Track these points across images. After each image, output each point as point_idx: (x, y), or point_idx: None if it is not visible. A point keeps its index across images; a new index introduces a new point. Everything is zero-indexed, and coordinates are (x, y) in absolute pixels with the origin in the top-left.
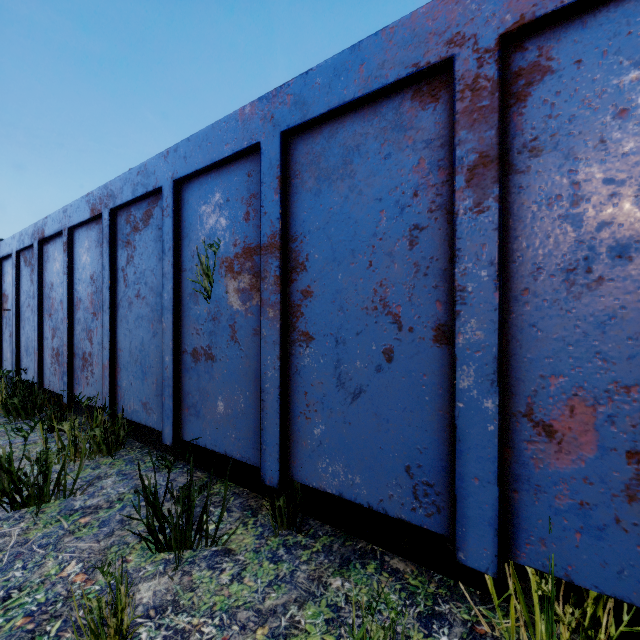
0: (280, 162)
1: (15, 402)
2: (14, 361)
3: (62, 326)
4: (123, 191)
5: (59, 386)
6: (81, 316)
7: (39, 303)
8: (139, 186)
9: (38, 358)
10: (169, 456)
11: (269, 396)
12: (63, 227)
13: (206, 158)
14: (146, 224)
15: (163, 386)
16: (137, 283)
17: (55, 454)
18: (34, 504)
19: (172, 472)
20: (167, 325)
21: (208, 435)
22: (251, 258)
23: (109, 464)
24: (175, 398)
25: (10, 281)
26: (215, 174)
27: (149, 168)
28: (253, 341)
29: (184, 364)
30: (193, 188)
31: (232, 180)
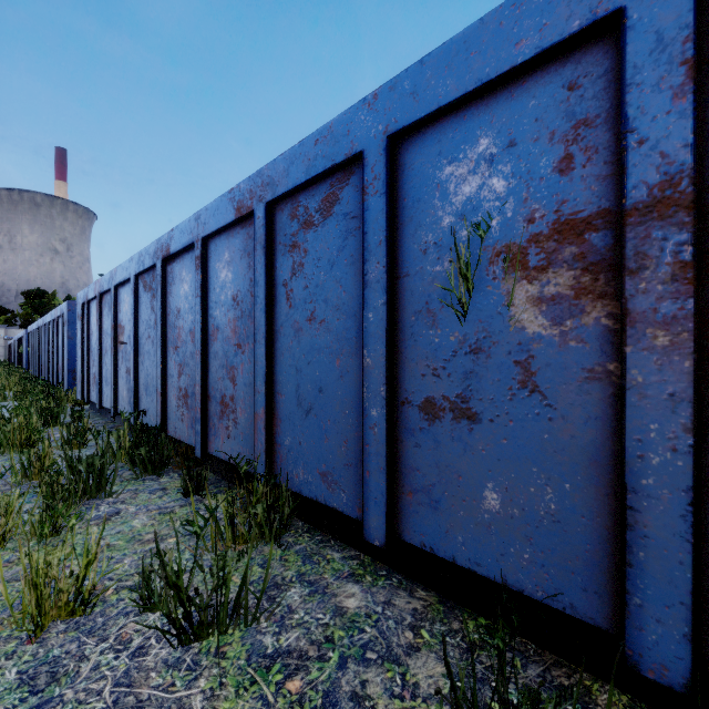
0: (693, 28)
1: (142, 453)
2: (132, 401)
3: (192, 361)
4: (289, 173)
5: (188, 435)
6: (219, 349)
7: (162, 334)
8: (318, 160)
9: (161, 399)
10: (356, 551)
11: (654, 503)
12: (195, 238)
13: (465, 81)
14: (326, 215)
15: (366, 454)
16: (310, 301)
17: (234, 560)
18: (207, 636)
19: (378, 585)
20: (374, 361)
21: (460, 543)
22: (577, 238)
23: (279, 559)
24: (389, 474)
25: (127, 310)
26: (477, 107)
27: (337, 129)
28: (584, 391)
29: (404, 422)
30: (424, 142)
31: (522, 107)
